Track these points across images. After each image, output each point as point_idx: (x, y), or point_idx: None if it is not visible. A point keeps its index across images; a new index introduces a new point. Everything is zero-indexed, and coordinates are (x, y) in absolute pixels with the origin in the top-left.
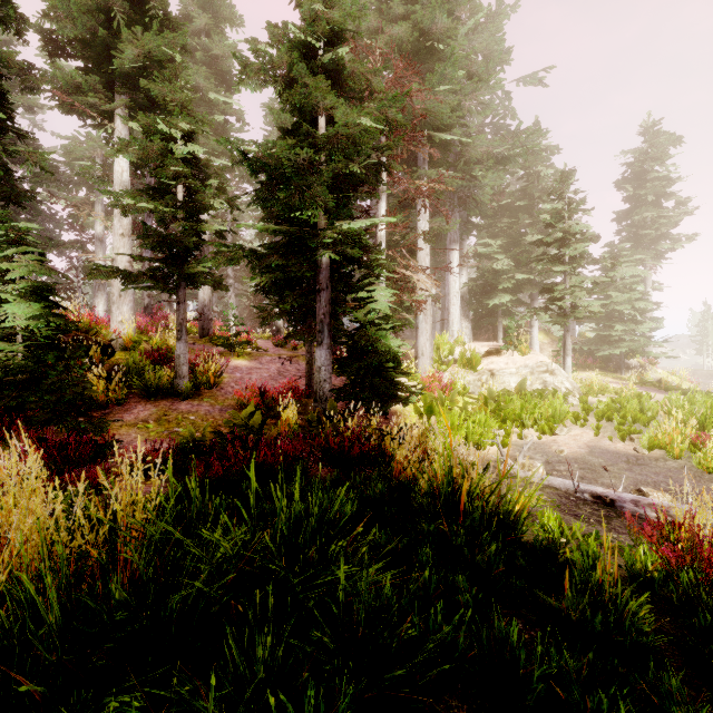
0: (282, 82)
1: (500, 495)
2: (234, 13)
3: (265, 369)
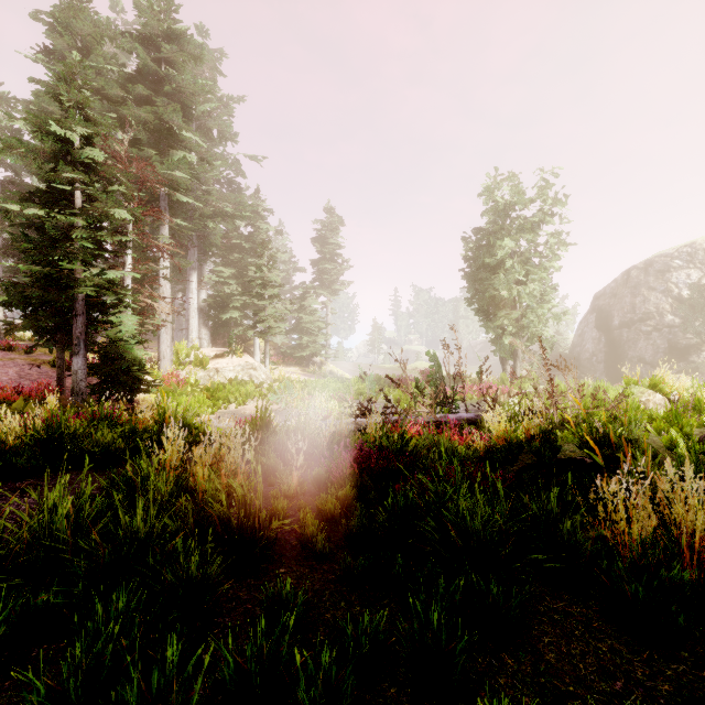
0: (42, 159)
1: (183, 416)
2: None
3: (2, 373)
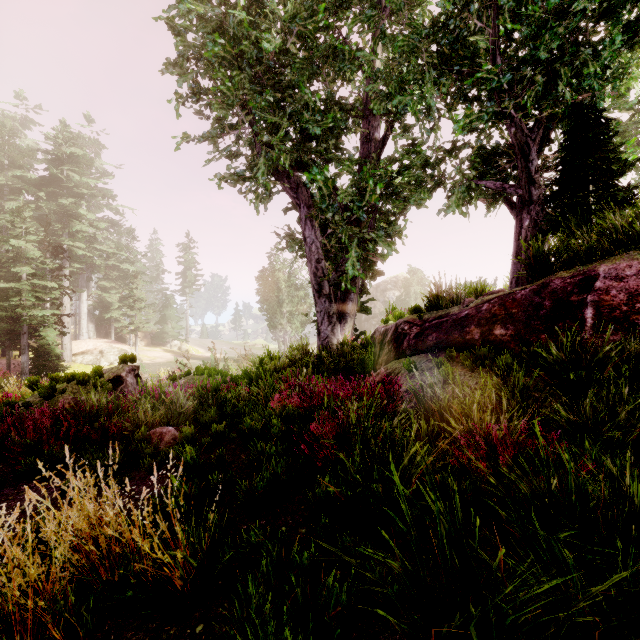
0: (6, 257)
1: None
2: None
3: None
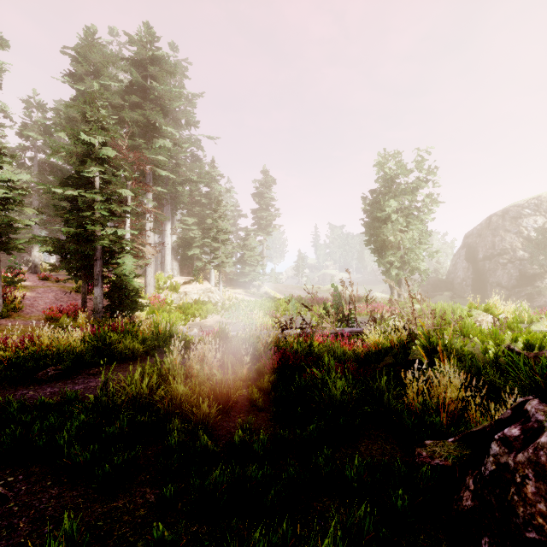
0: (75, 157)
1: (170, 329)
2: (4, 44)
3: (45, 297)
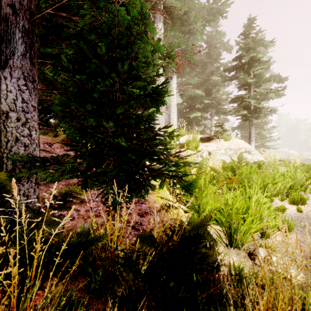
0: None
1: None
2: None
3: None
